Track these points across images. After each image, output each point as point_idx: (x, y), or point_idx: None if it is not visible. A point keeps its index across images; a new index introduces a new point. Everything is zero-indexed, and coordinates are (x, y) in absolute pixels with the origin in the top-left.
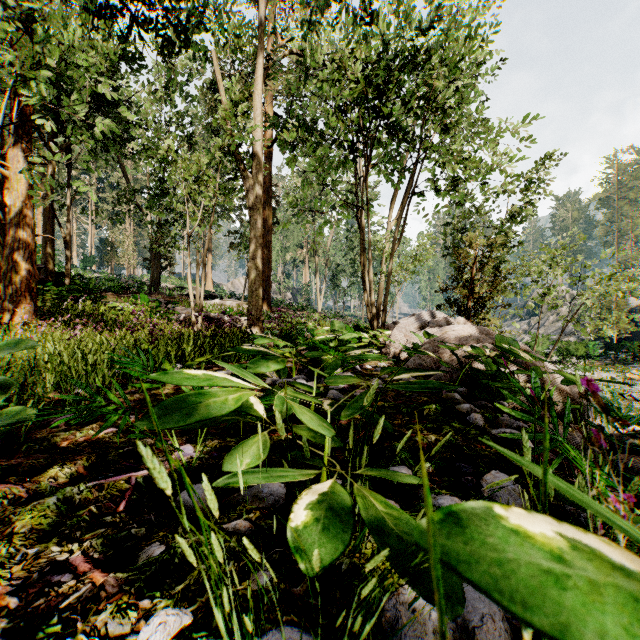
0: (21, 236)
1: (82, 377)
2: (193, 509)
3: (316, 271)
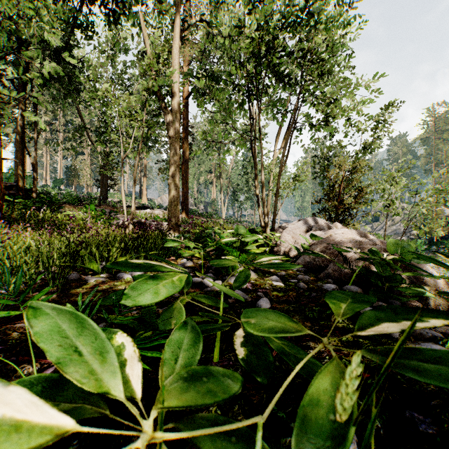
0: None
1: None
2: None
3: (221, 189)
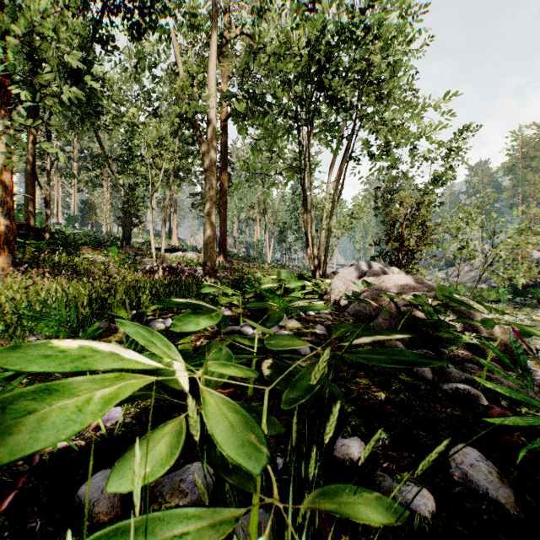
0: (0, 195)
1: (17, 328)
2: (91, 513)
3: (266, 228)
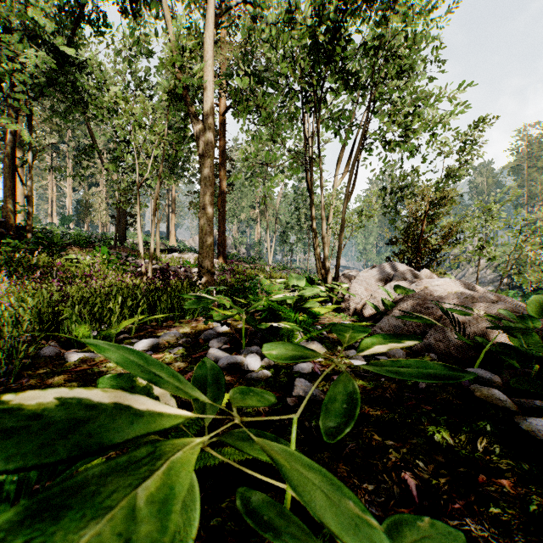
0: None
1: None
2: None
3: (267, 228)
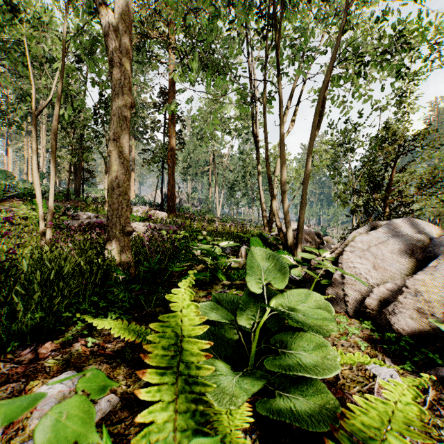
0: None
1: None
2: None
3: (216, 184)
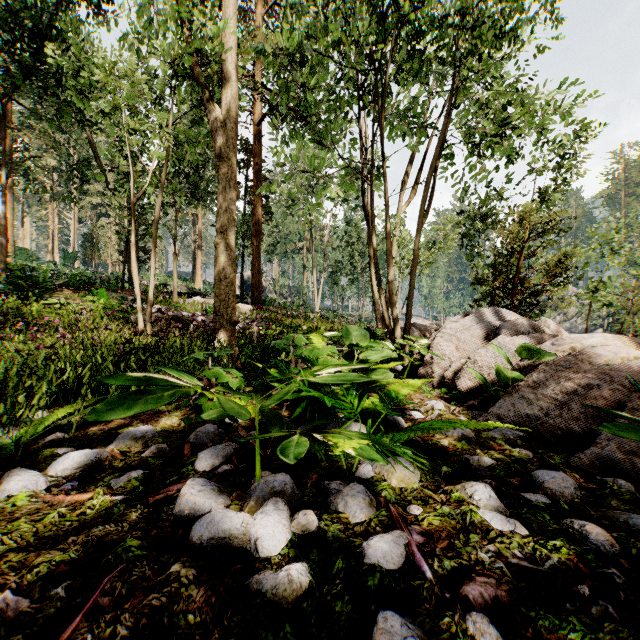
0: None
1: None
2: None
3: (313, 268)
